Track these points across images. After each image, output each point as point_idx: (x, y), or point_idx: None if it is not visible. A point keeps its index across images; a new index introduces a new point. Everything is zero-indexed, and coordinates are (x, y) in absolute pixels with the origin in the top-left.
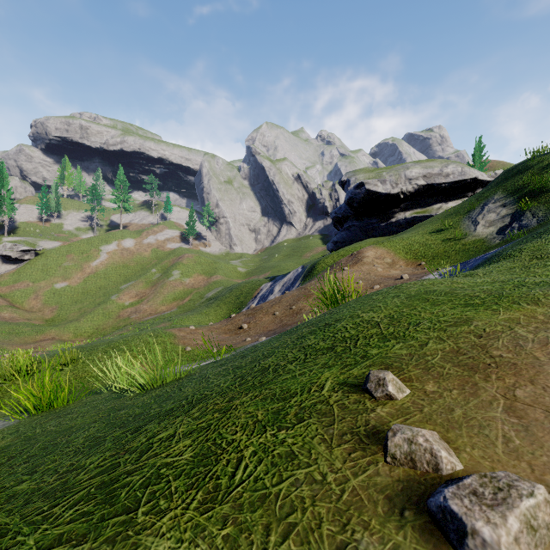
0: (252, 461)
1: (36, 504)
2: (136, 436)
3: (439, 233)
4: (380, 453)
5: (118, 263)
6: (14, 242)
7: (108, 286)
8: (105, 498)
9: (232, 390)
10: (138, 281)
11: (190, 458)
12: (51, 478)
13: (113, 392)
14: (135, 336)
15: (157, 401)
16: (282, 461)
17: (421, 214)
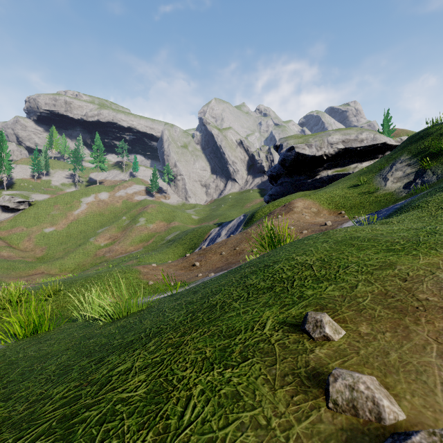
0: (200, 401)
1: (3, 435)
2: (98, 367)
3: (356, 187)
4: (321, 397)
5: (95, 212)
6: (11, 195)
7: (87, 230)
8: (63, 433)
9: (184, 325)
10: (112, 226)
11: (143, 394)
12: (21, 406)
13: (87, 320)
14: (107, 272)
15: (121, 332)
16: (228, 402)
17: (340, 172)
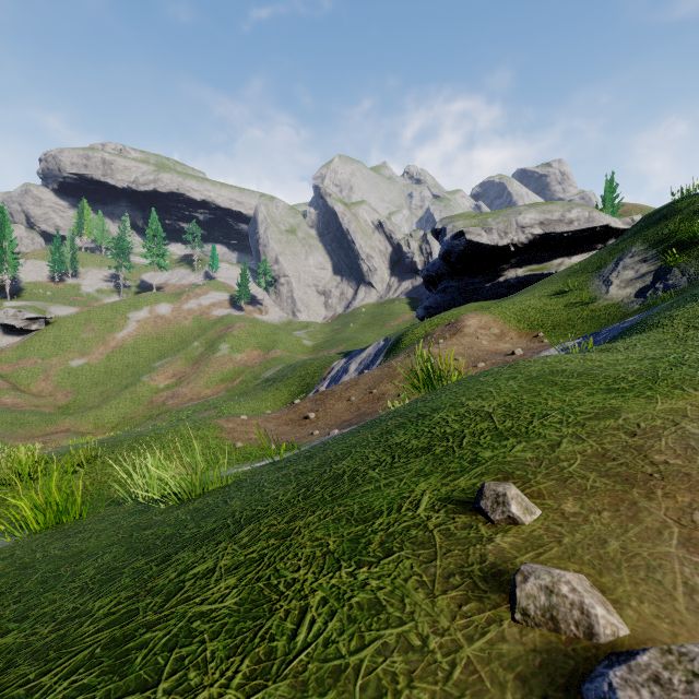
0: (320, 614)
1: (20, 669)
2: (163, 570)
3: (561, 296)
4: (504, 605)
5: (150, 334)
6: (18, 308)
7: (138, 364)
8: (114, 663)
9: (294, 505)
10: (176, 357)
11: (234, 606)
12: (45, 628)
13: (140, 502)
14: (170, 428)
15: (195, 518)
16: (363, 615)
17: (537, 272)
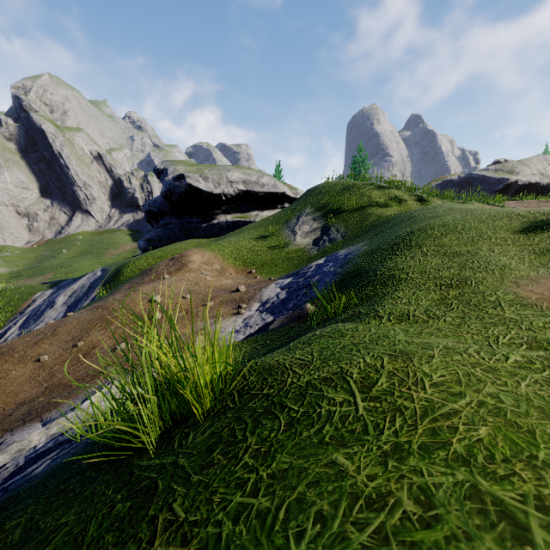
0: None
1: None
2: None
3: (264, 239)
4: None
5: None
6: None
7: None
8: None
9: None
10: None
11: None
12: None
13: None
14: None
15: None
16: None
17: (242, 219)
